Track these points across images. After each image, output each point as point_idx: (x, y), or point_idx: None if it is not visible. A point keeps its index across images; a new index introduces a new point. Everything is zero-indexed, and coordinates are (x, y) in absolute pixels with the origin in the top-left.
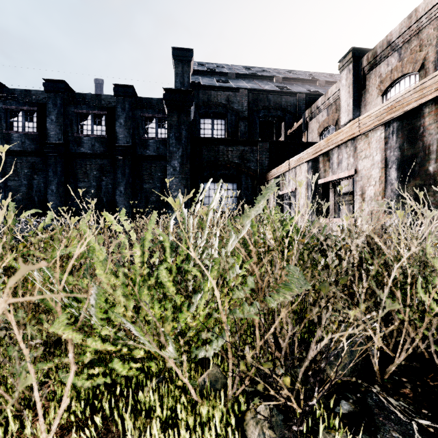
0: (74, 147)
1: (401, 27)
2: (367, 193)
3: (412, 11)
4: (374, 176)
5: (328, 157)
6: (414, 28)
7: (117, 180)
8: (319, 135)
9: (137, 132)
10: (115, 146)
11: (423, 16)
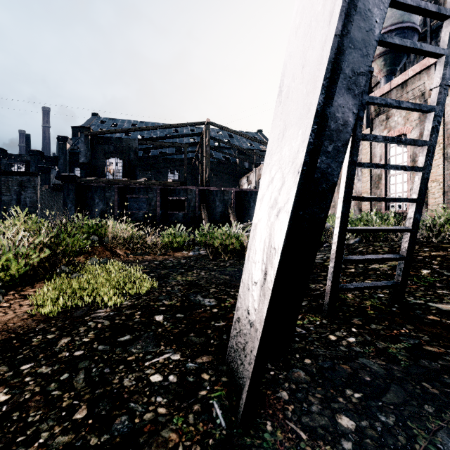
0: None
1: None
2: None
3: None
4: None
5: None
6: None
7: None
8: None
9: None
10: None
11: None
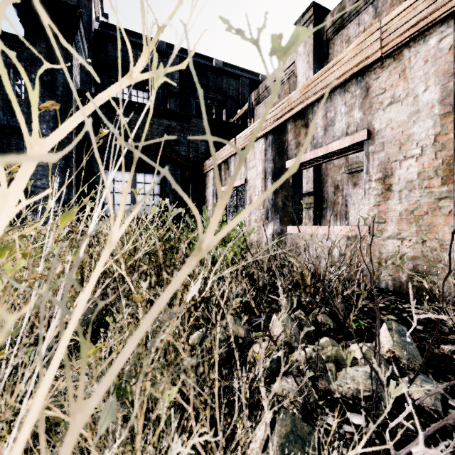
0: None
1: None
2: (400, 174)
3: None
4: (420, 136)
5: (304, 119)
6: None
7: None
8: None
9: None
10: None
11: None
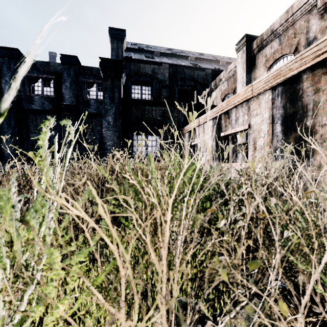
0: (26, 104)
1: (281, 19)
2: (258, 143)
3: (289, 8)
4: (263, 129)
5: (228, 115)
6: (290, 20)
7: (63, 132)
8: (221, 100)
9: (81, 94)
10: (62, 105)
11: (297, 11)
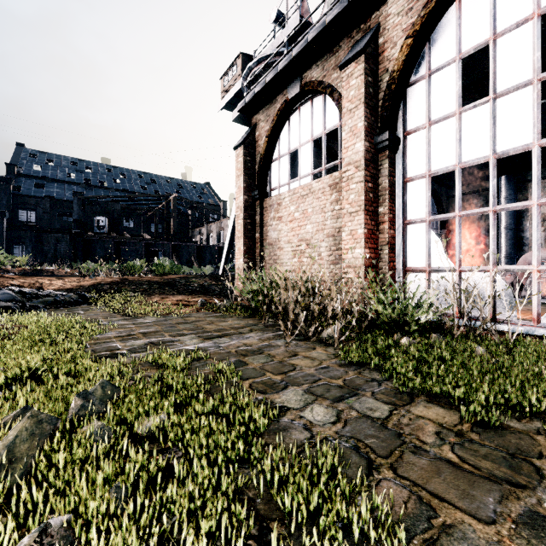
0: None
1: None
2: None
3: None
4: None
5: None
6: None
7: None
8: None
9: None
10: None
11: None
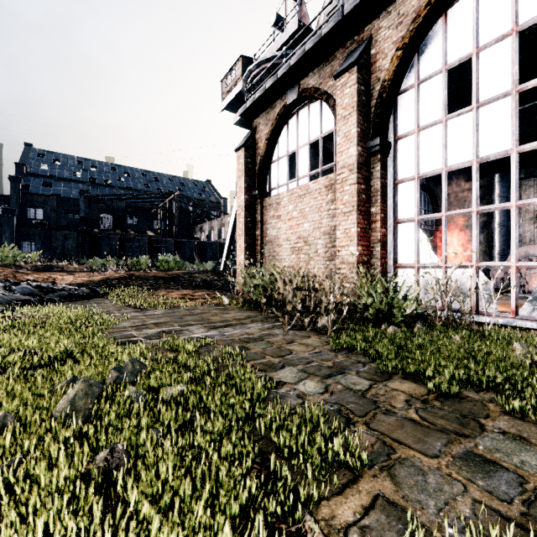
0: None
1: None
2: None
3: None
4: None
5: None
6: None
7: None
8: None
9: None
10: None
11: None
